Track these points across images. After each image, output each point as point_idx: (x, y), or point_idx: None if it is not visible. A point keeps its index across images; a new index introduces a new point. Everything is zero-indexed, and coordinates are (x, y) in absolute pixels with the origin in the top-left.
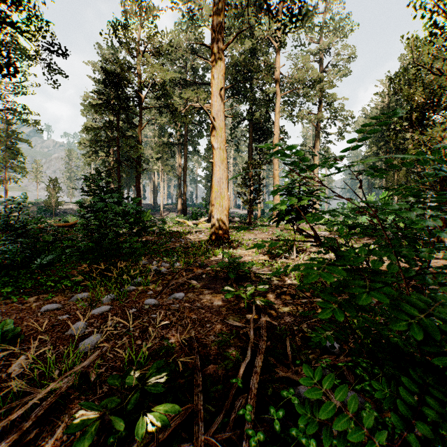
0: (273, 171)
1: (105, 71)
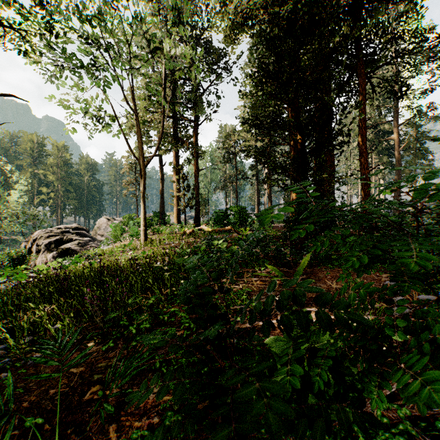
0: None
1: None
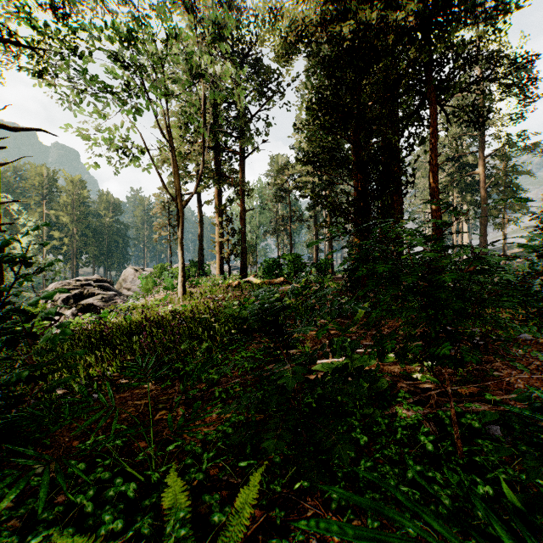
0: None
1: None
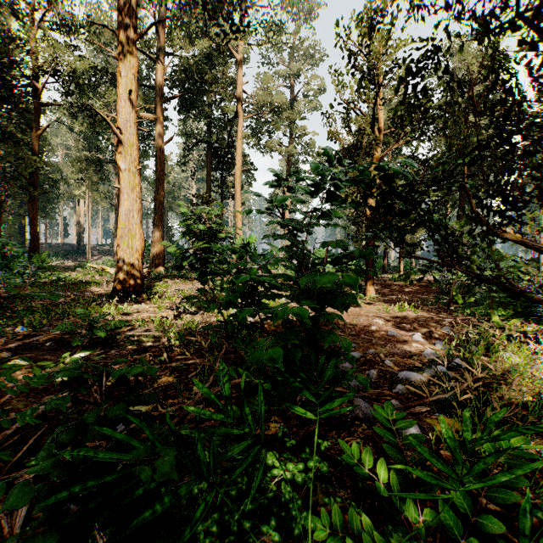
0: (235, 208)
1: None
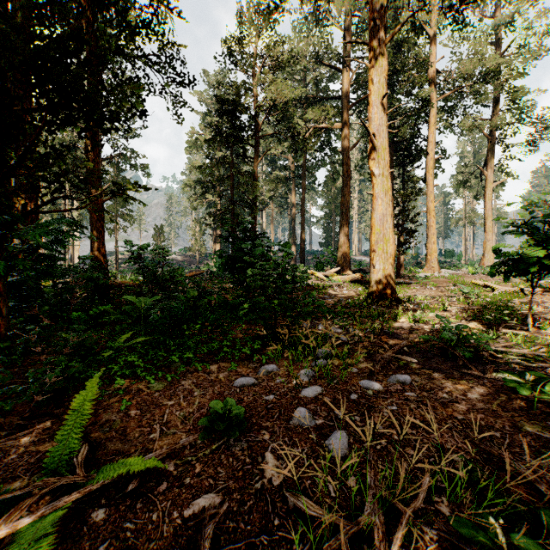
0: (426, 204)
1: (220, 99)
